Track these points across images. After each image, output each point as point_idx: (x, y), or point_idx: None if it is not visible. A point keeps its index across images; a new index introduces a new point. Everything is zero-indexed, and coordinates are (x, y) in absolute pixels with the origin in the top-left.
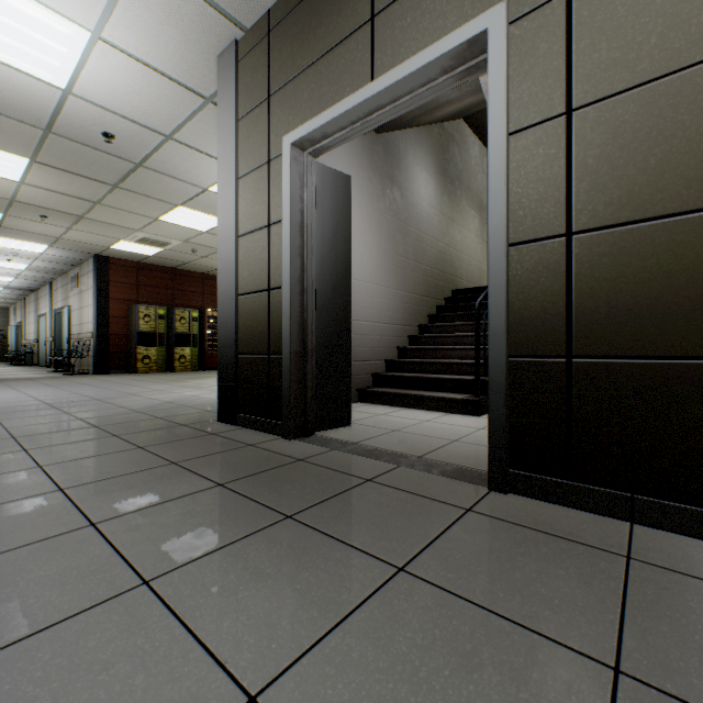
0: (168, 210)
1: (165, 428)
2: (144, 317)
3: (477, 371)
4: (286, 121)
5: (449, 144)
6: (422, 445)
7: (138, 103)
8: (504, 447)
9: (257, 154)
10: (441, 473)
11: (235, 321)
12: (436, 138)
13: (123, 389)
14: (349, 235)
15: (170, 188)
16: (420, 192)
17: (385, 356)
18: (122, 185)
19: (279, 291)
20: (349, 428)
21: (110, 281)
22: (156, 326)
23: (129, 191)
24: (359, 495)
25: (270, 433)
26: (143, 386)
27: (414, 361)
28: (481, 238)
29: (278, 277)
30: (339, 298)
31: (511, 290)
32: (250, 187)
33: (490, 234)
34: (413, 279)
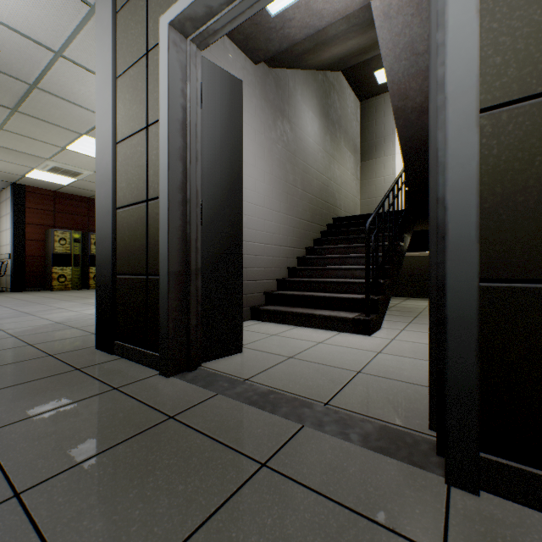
0: (74, 139)
1: (23, 362)
2: (60, 241)
3: (367, 291)
4: (165, 2)
5: (331, 91)
6: (324, 381)
7: (16, 6)
8: (475, 422)
9: (135, 47)
10: (363, 442)
11: (112, 237)
12: (320, 84)
13: (24, 307)
14: (241, 145)
15: (71, 115)
16: (307, 129)
17: (276, 275)
18: (21, 108)
19: (158, 201)
20: (241, 356)
21: (27, 207)
22: (71, 249)
23: (29, 116)
24: (248, 517)
25: (148, 366)
26: (47, 303)
27: (304, 281)
28: (355, 176)
29: (157, 185)
30: (230, 212)
31: (480, 179)
32: (128, 85)
33: (449, 93)
34: (301, 206)
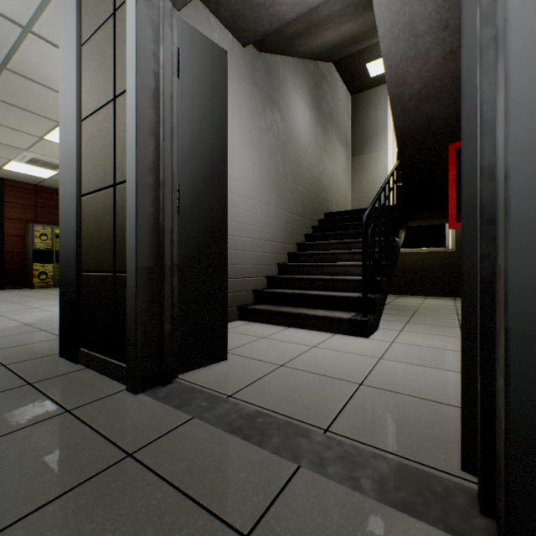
0: (51, 128)
1: None
2: (40, 236)
3: (365, 289)
4: None
5: (322, 82)
6: (322, 397)
7: None
8: None
9: (101, 7)
10: (379, 493)
11: (76, 228)
12: (312, 74)
13: None
14: (225, 124)
15: (47, 100)
16: (298, 119)
17: (266, 272)
18: None
19: (126, 185)
20: (225, 364)
21: (5, 201)
22: (53, 245)
23: (1, 102)
24: None
25: (115, 379)
26: (22, 302)
27: (295, 278)
28: (347, 171)
29: (125, 166)
30: (212, 200)
31: None
32: (94, 52)
33: (512, 10)
34: (292, 200)
